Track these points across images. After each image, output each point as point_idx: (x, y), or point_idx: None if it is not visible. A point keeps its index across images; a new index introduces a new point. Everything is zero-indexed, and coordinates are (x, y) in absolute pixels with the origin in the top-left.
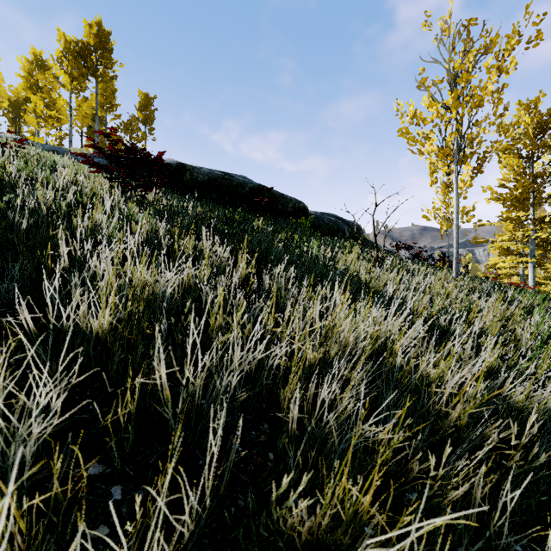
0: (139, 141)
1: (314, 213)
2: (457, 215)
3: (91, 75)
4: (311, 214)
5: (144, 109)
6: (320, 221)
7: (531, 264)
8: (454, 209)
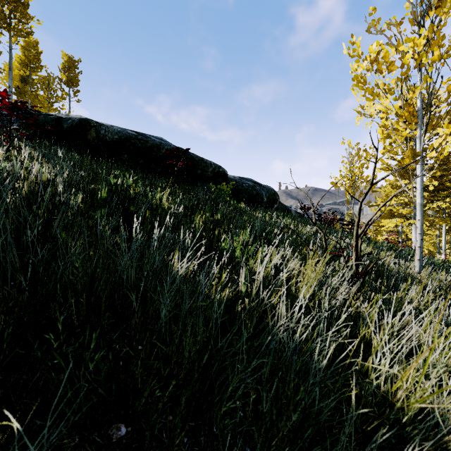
0: (57, 100)
1: (233, 177)
2: (422, 192)
3: (4, 28)
4: (230, 179)
5: (67, 71)
6: (239, 186)
7: (415, 225)
8: (417, 184)
